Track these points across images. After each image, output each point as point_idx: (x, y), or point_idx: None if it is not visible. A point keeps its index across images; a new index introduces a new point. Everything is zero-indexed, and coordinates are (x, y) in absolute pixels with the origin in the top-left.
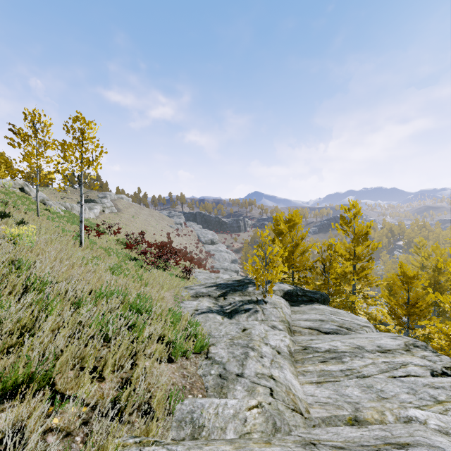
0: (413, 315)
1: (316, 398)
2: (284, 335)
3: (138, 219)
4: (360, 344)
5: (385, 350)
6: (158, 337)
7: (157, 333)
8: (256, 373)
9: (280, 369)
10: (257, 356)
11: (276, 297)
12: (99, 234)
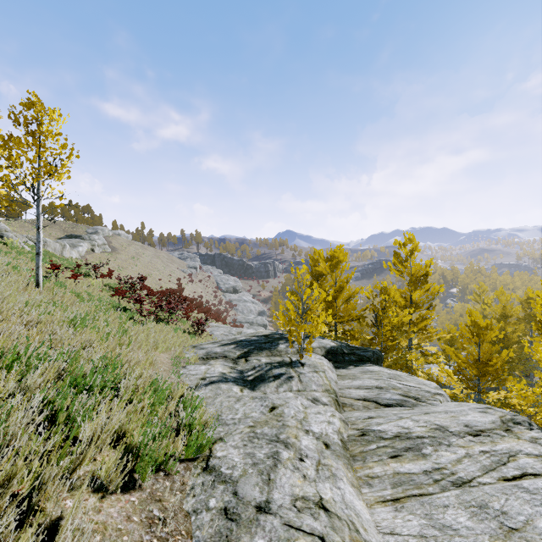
0: (485, 375)
1: (401, 540)
2: (331, 414)
3: (139, 261)
4: (440, 424)
5: (478, 431)
6: (116, 437)
7: (109, 432)
8: (294, 499)
9: (332, 481)
10: (294, 458)
11: (316, 356)
12: (76, 275)
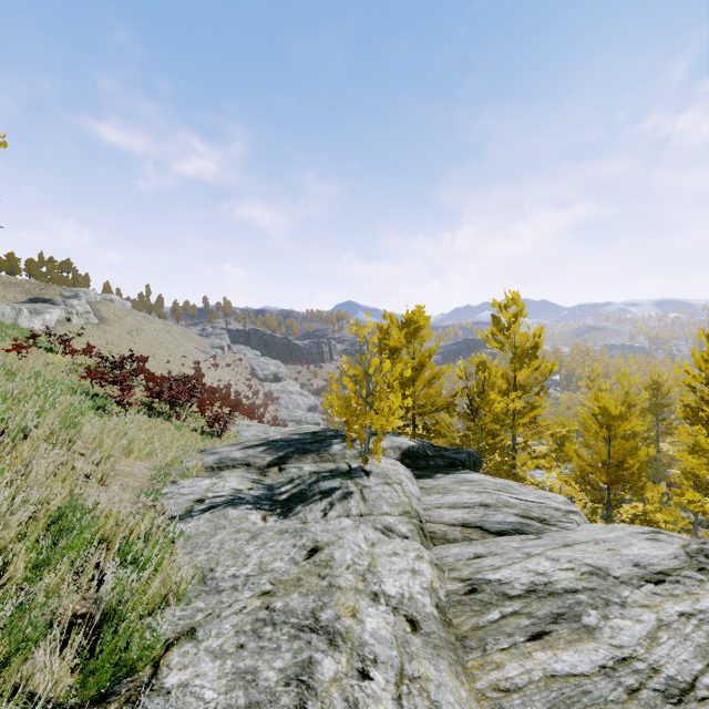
0: (618, 482)
1: None
2: (416, 554)
3: (140, 337)
4: (595, 563)
5: (658, 574)
6: None
7: None
8: None
9: None
10: (347, 673)
11: (388, 460)
12: (20, 347)
